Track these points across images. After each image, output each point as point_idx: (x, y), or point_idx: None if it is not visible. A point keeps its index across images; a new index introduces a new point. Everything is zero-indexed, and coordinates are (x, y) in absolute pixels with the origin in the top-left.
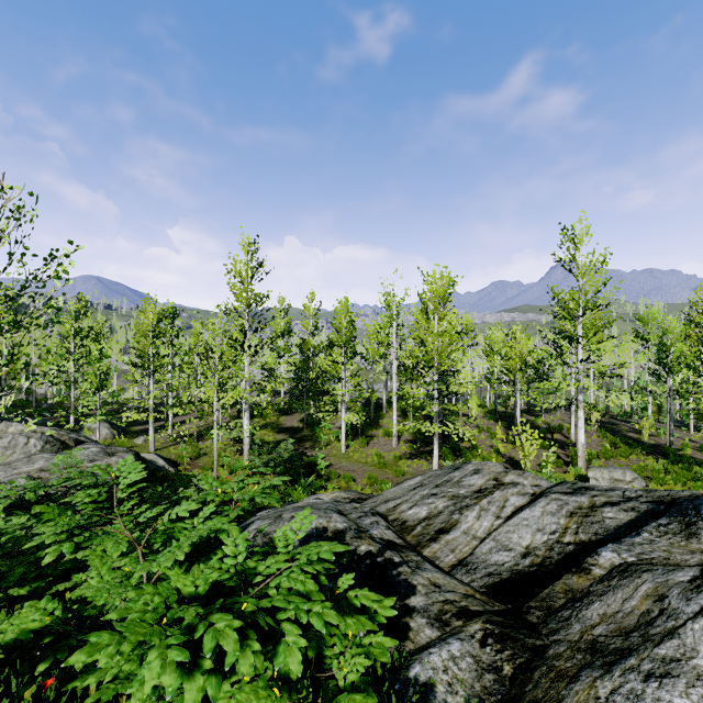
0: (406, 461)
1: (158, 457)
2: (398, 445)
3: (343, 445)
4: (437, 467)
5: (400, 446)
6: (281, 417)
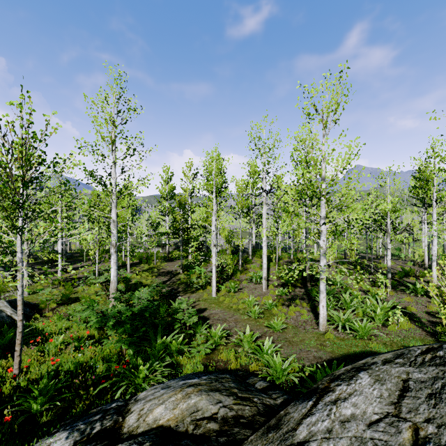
0: (281, 308)
1: (8, 305)
2: (267, 289)
3: (213, 289)
4: (325, 319)
5: (270, 290)
6: (164, 263)
